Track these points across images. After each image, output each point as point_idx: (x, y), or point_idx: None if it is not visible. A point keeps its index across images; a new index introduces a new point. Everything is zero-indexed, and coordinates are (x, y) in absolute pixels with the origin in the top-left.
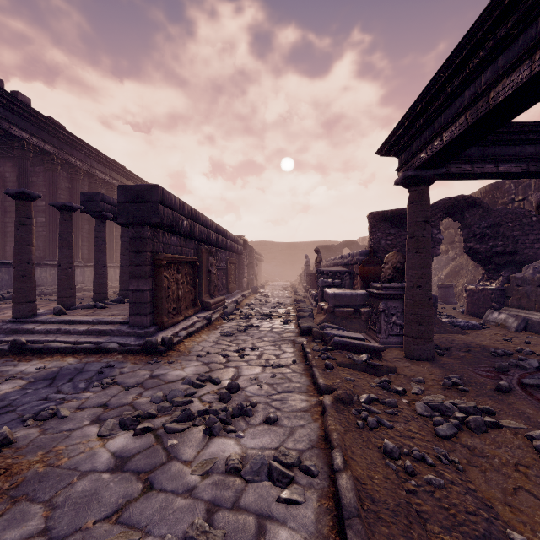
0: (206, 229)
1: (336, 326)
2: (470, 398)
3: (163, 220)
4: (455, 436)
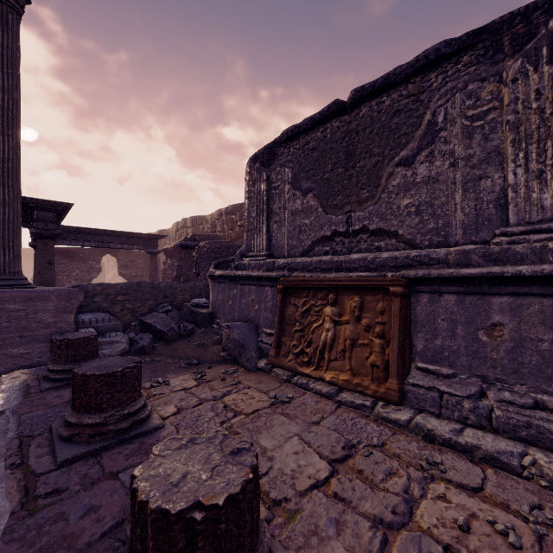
0: None
1: None
2: None
3: None
4: None
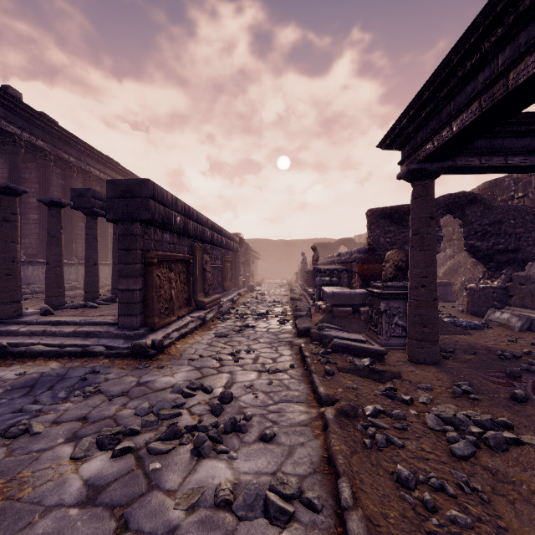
0: (200, 226)
1: (334, 326)
2: (483, 409)
3: (154, 216)
4: (473, 456)
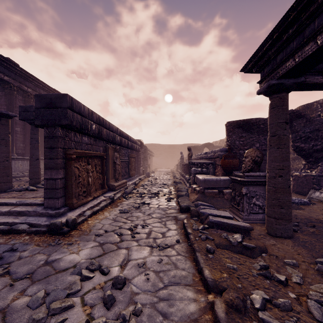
0: (112, 132)
1: (206, 203)
2: None
3: (72, 123)
4: None
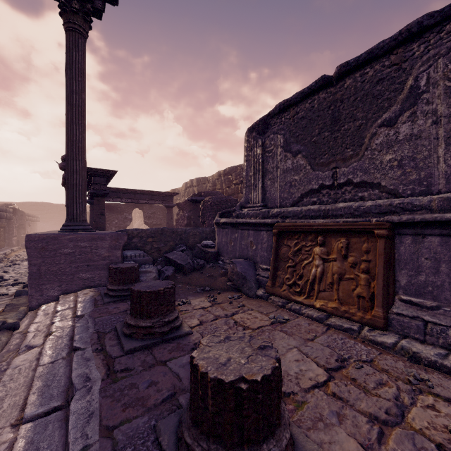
0: None
1: None
2: None
3: None
4: None
